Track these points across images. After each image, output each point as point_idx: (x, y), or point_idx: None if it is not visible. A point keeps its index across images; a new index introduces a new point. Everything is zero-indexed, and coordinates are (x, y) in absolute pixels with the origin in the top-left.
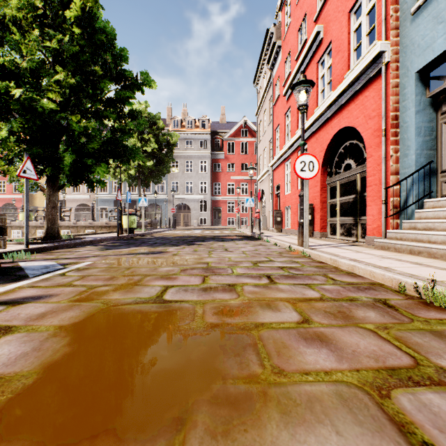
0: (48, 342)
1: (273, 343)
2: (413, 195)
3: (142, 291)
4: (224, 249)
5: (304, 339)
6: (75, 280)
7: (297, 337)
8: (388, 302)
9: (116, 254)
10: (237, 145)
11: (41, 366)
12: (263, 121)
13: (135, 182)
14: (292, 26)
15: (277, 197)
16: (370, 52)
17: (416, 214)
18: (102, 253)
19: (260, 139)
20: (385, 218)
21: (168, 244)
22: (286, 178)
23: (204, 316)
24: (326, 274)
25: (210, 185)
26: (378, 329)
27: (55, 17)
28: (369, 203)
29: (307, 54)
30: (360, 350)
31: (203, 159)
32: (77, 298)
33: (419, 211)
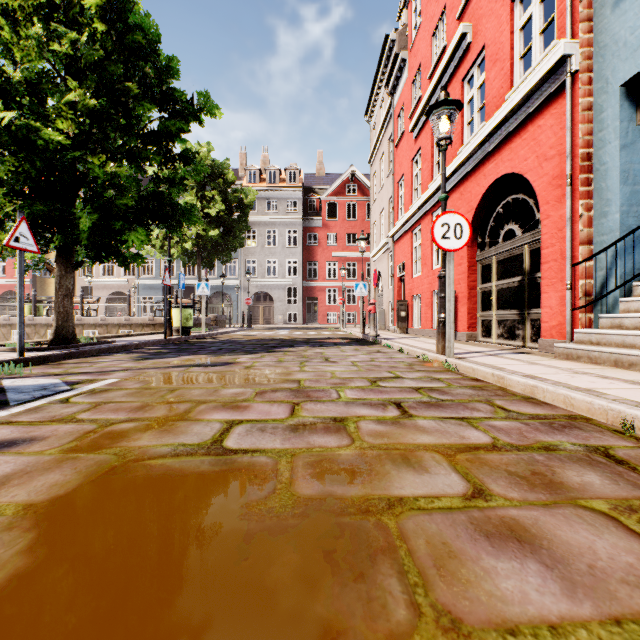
0: None
1: (427, 545)
2: (616, 275)
3: (189, 431)
4: (323, 358)
5: (485, 537)
6: (82, 411)
7: (472, 531)
8: (613, 454)
9: (157, 367)
10: (341, 207)
11: None
12: (379, 171)
13: (193, 261)
14: (423, 29)
15: (401, 282)
16: (547, 57)
17: (621, 305)
18: (137, 365)
19: (376, 197)
20: (571, 311)
21: (239, 351)
22: (414, 253)
23: (293, 481)
24: (491, 401)
25: (301, 265)
26: (619, 511)
27: (68, 8)
28: (545, 288)
29: (447, 67)
30: (604, 565)
31: (292, 228)
32: (75, 445)
33: (626, 300)
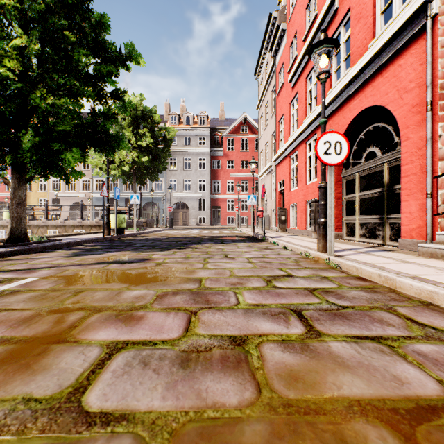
0: None
1: None
2: None
3: (53, 367)
4: (223, 254)
5: None
6: None
7: None
8: None
9: (81, 264)
10: (237, 142)
11: None
12: (264, 114)
13: (130, 180)
14: (299, 5)
15: (281, 194)
16: (409, 5)
17: None
18: (66, 261)
19: (262, 133)
20: (432, 216)
21: (156, 248)
22: (292, 172)
23: None
24: (393, 308)
25: (209, 183)
26: None
27: None
28: (405, 197)
29: (318, 29)
30: None
31: (202, 157)
32: None
33: None
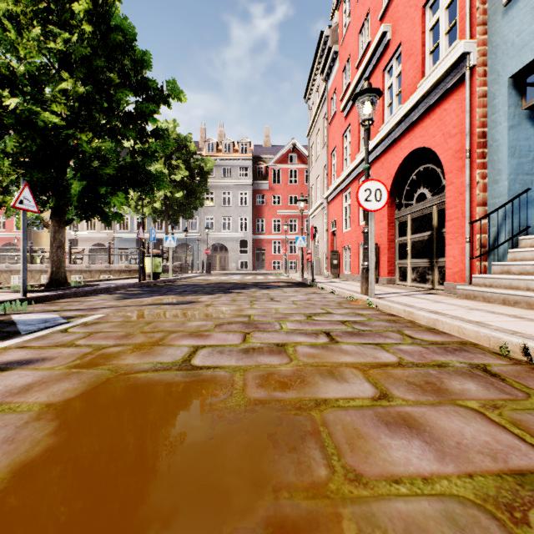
0: (27, 429)
1: (343, 430)
2: (506, 231)
3: (164, 353)
4: (269, 298)
5: (385, 424)
6: (79, 338)
7: (376, 421)
8: (489, 369)
9: (135, 305)
10: (284, 173)
11: (9, 468)
12: (315, 144)
13: (161, 218)
14: (351, 27)
15: (333, 235)
16: (451, 54)
17: (509, 255)
18: (118, 303)
19: (313, 165)
20: (470, 260)
21: (200, 293)
22: (345, 211)
23: (245, 388)
24: (401, 331)
25: (251, 221)
26: (485, 408)
27: (61, 13)
28: (449, 241)
29: (371, 59)
30: (467, 442)
31: (244, 190)
32: (77, 363)
33: (513, 251)
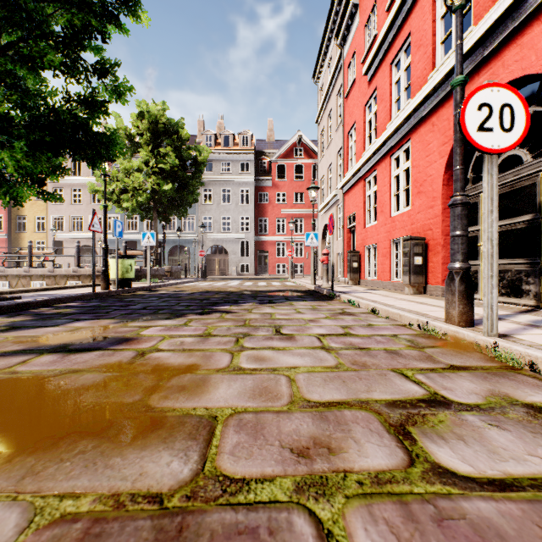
0: None
1: None
2: None
3: None
4: (272, 327)
5: None
6: None
7: None
8: None
9: None
10: (289, 168)
11: None
12: (326, 128)
13: (150, 215)
14: None
15: (350, 233)
16: None
17: None
18: None
19: (323, 153)
20: None
21: (163, 312)
22: (367, 201)
23: None
24: None
25: (253, 221)
26: None
27: None
28: None
29: None
30: None
31: (245, 187)
32: None
33: None
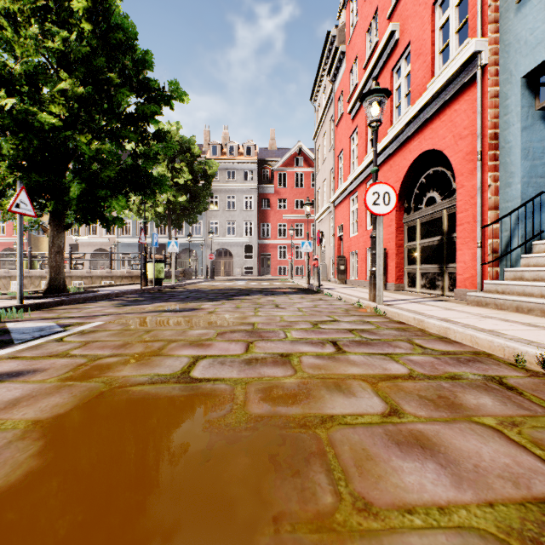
0: (9, 449)
1: (350, 451)
2: (518, 236)
3: (162, 364)
4: (274, 305)
5: (396, 444)
6: (74, 348)
7: (386, 440)
8: (505, 382)
9: (135, 312)
10: (290, 176)
11: None
12: (322, 146)
13: (164, 222)
14: (359, 27)
15: (340, 240)
16: (461, 53)
17: (522, 261)
18: (118, 310)
19: (319, 168)
20: (481, 265)
21: (203, 299)
22: (352, 216)
23: (247, 403)
24: (411, 340)
25: (256, 226)
26: (503, 426)
27: (60, 11)
28: (460, 246)
29: (379, 59)
30: (486, 465)
31: (249, 194)
32: (70, 375)
33: (526, 256)
